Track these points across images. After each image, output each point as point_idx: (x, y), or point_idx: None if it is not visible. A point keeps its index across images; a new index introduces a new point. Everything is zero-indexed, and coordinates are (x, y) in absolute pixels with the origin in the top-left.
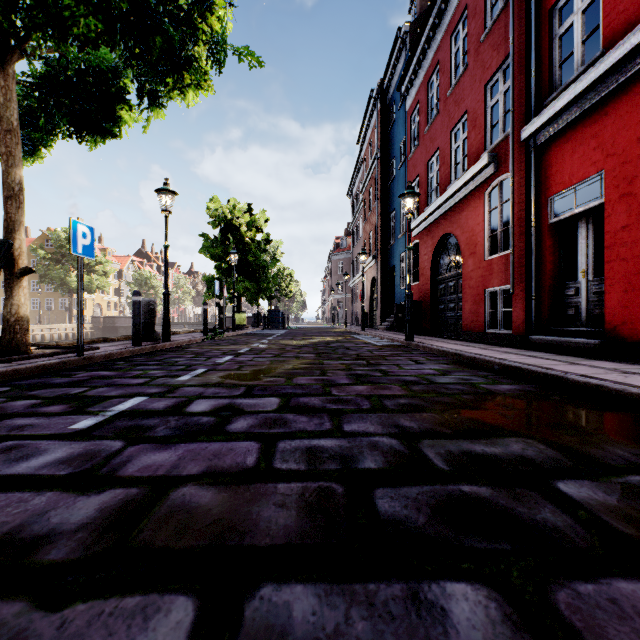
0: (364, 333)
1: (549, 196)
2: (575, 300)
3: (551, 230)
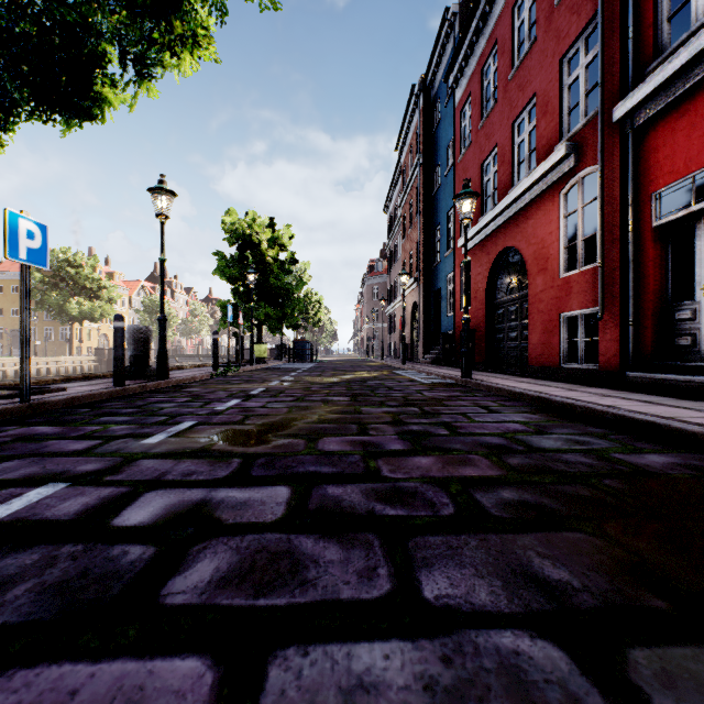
0: (405, 367)
1: (653, 191)
2: (691, 326)
3: (655, 235)
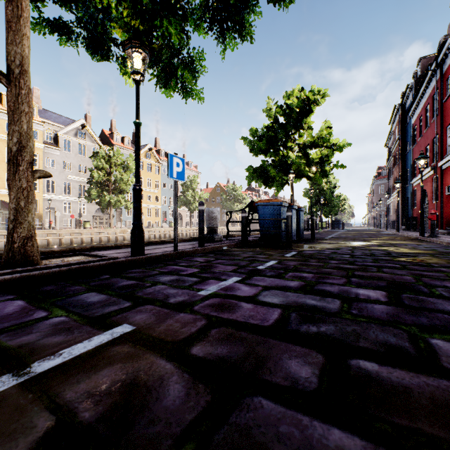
0: (386, 231)
1: (445, 186)
2: None
3: (447, 196)
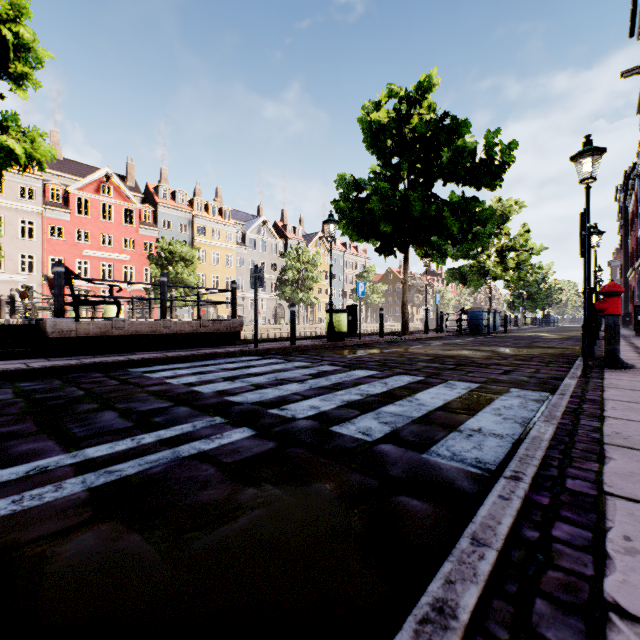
0: None
1: None
2: None
3: None
